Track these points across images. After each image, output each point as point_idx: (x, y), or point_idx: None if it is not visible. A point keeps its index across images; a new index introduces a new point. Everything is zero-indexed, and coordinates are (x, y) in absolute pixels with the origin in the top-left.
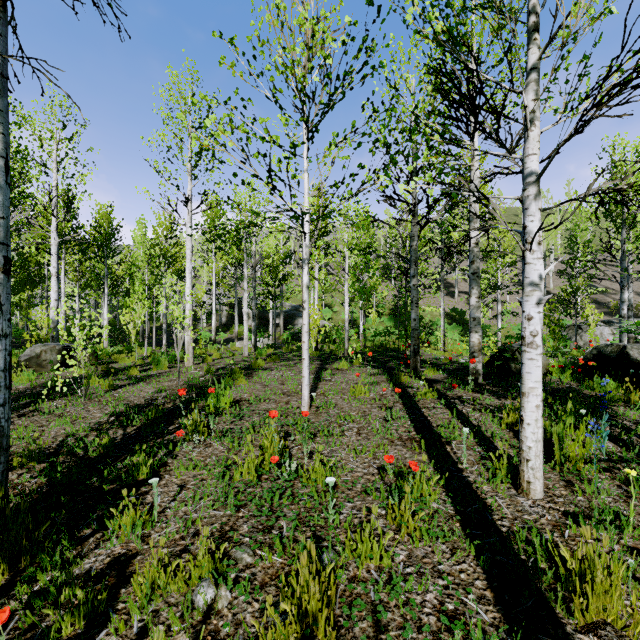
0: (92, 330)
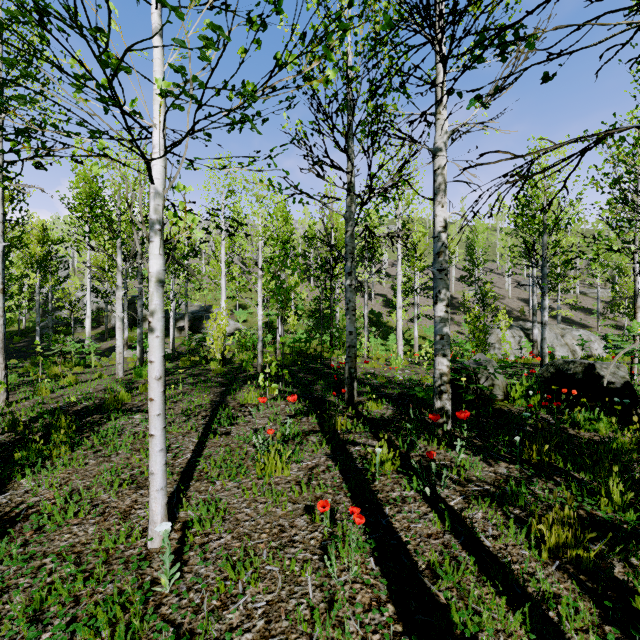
0: None
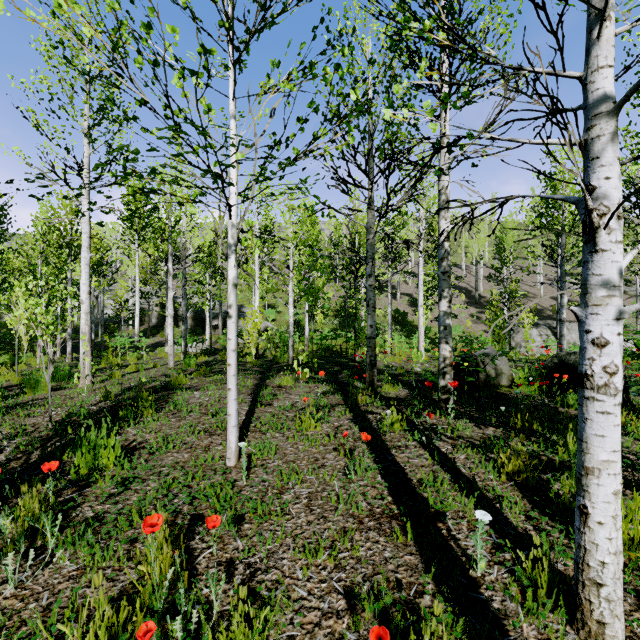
0: None
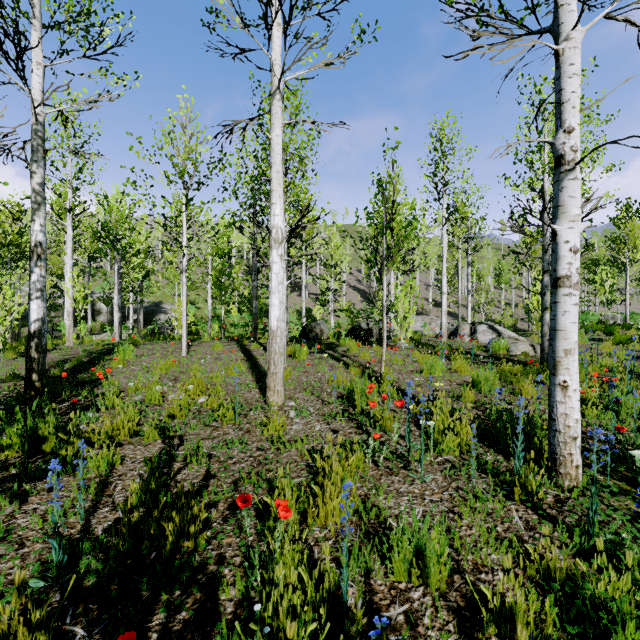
0: (12, 309)
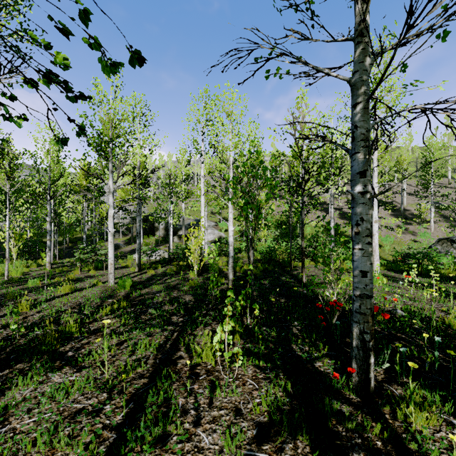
0: None
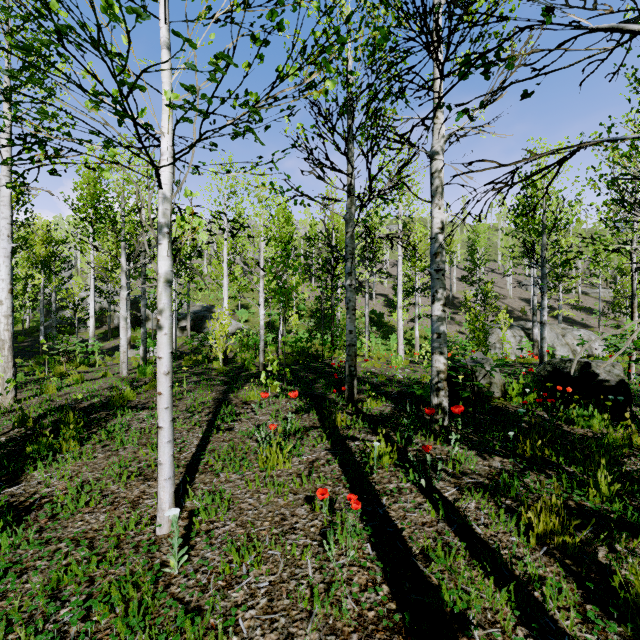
0: None
